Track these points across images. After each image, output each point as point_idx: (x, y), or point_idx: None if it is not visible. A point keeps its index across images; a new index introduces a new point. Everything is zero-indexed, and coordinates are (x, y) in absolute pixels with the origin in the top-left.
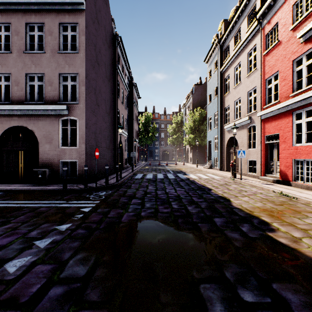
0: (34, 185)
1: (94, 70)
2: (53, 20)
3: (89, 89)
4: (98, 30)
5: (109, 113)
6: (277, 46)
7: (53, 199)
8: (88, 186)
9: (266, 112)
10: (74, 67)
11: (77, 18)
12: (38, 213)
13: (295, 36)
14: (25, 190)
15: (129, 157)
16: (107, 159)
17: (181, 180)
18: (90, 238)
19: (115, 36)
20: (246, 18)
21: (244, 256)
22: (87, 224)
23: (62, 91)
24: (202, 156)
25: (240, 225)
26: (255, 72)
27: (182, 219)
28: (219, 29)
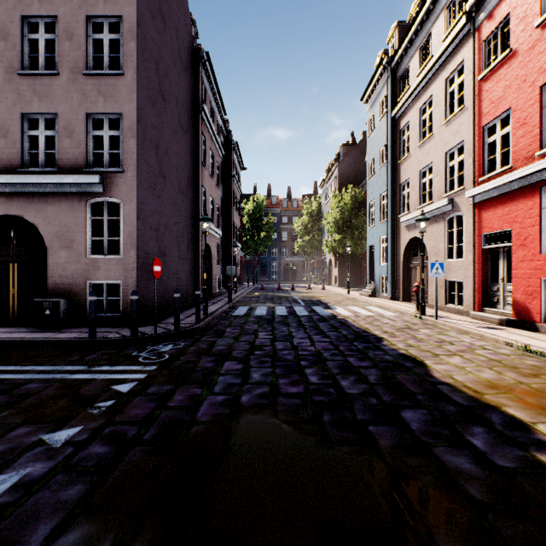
0: (36, 330)
1: (155, 110)
2: (74, 10)
3: (145, 145)
4: (164, 35)
5: (187, 193)
6: (508, 60)
7: (62, 362)
8: (140, 333)
9: (485, 189)
10: (115, 102)
11: (120, 7)
12: (18, 398)
13: None
14: (12, 342)
15: (224, 275)
16: (182, 278)
17: (320, 318)
18: (114, 470)
19: (197, 51)
20: (444, 13)
21: (507, 537)
22: (117, 429)
23: (91, 148)
24: (355, 273)
25: (464, 432)
26: (462, 114)
27: (330, 414)
28: (389, 41)
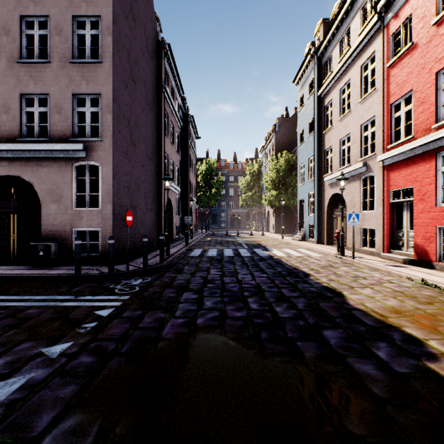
0: (32, 268)
1: (127, 91)
2: (62, 11)
3: (119, 119)
4: (134, 31)
5: (152, 157)
6: (410, 52)
7: (54, 293)
8: (115, 270)
9: (392, 155)
10: (95, 84)
11: (99, 9)
12: (21, 320)
13: (440, 33)
14: (13, 277)
15: (182, 223)
16: (148, 226)
17: (260, 258)
18: (99, 375)
19: (161, 43)
20: (359, 12)
21: (400, 424)
22: (100, 344)
23: (76, 121)
24: (289, 222)
25: (371, 346)
26: (374, 94)
27: (267, 332)
28: (316, 34)
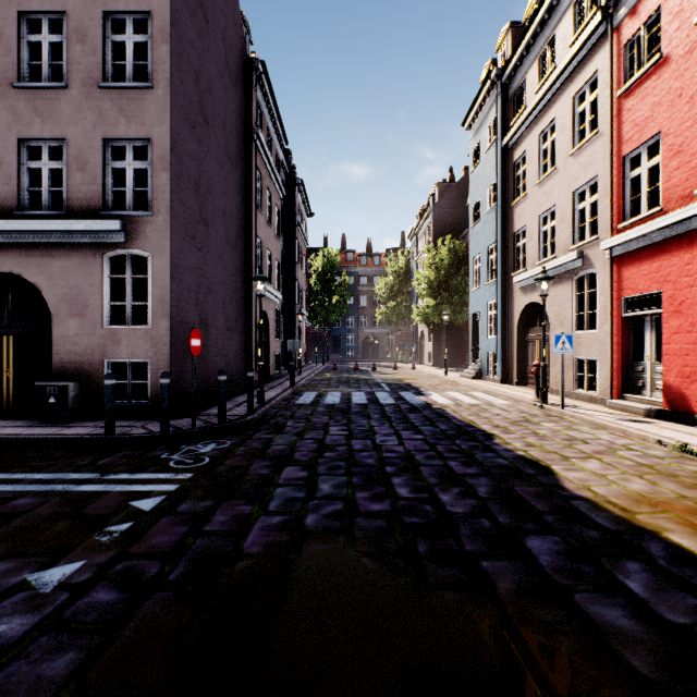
0: (36, 424)
1: (194, 136)
2: (88, 4)
3: (180, 180)
4: (206, 38)
5: (236, 245)
6: (657, 69)
7: (67, 467)
8: (173, 428)
9: (627, 239)
10: (141, 123)
11: None
12: (1, 519)
13: None
14: (3, 440)
15: (286, 351)
16: (230, 356)
17: (410, 408)
18: (123, 629)
19: (250, 61)
20: (571, 9)
21: None
22: (132, 565)
23: (110, 184)
24: (455, 349)
25: (614, 570)
26: (595, 140)
27: (427, 542)
28: (499, 48)
